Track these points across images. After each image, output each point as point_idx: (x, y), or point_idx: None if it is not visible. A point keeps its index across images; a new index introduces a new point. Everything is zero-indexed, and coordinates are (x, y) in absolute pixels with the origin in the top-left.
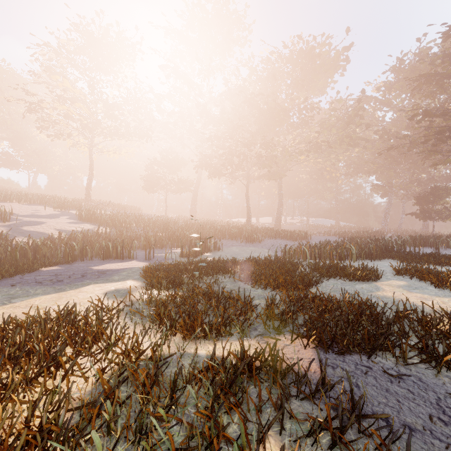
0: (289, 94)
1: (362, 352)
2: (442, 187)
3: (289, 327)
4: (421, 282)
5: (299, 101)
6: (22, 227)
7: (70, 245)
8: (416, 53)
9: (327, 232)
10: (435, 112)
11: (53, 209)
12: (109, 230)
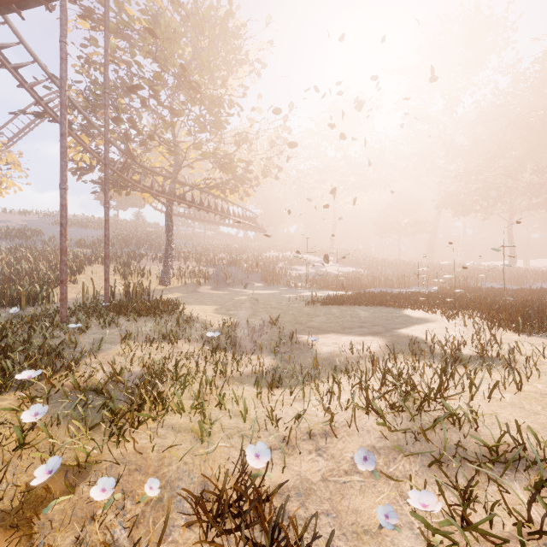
0: None
1: None
2: None
3: None
4: None
5: None
6: (319, 269)
7: (374, 278)
8: None
9: None
10: None
11: (318, 257)
12: (372, 271)
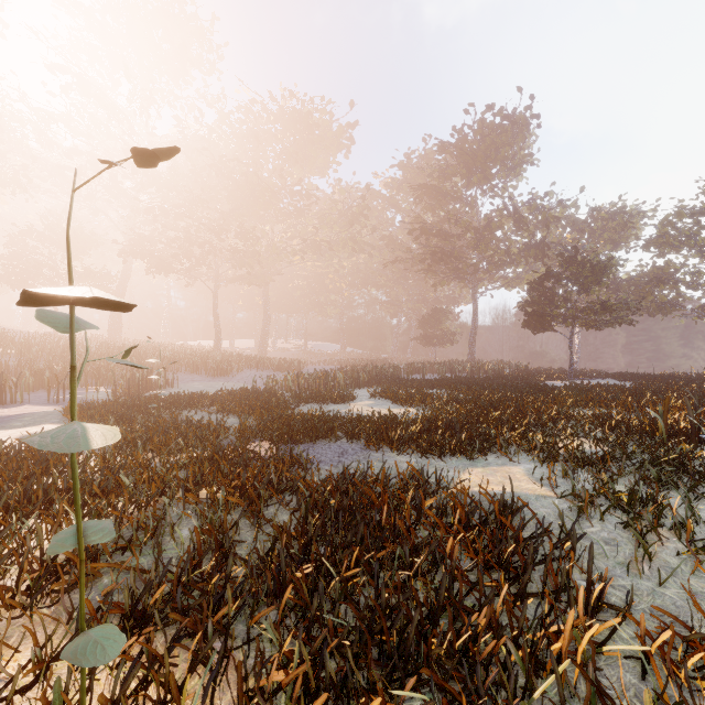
0: (279, 167)
1: (312, 442)
2: (442, 310)
3: (259, 436)
4: (386, 401)
5: (293, 179)
6: None
7: None
8: (422, 155)
9: (328, 361)
10: (431, 230)
11: None
12: None
